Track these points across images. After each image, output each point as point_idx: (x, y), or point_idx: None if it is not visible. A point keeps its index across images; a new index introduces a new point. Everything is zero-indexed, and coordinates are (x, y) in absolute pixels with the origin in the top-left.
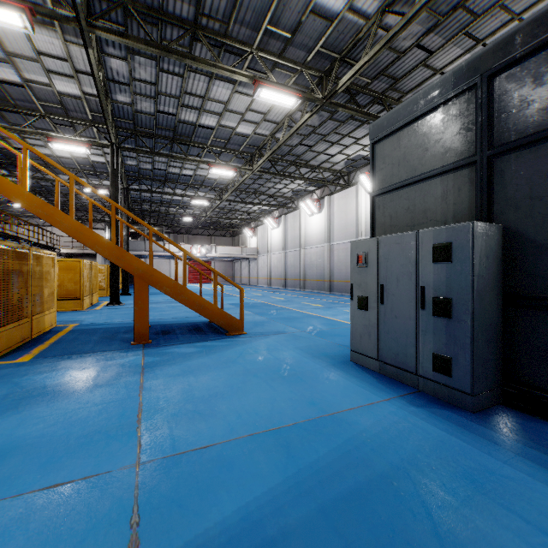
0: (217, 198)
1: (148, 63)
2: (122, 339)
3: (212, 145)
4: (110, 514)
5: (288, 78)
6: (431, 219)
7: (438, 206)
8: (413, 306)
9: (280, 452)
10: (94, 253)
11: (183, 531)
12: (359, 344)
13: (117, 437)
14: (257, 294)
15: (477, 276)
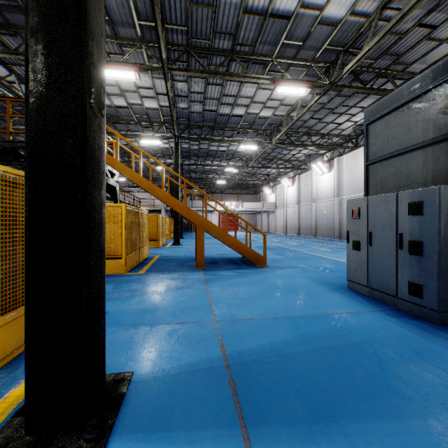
0: (243, 165)
1: (200, 81)
2: (188, 265)
3: (241, 127)
4: (209, 335)
5: (300, 72)
6: (413, 182)
7: (419, 172)
8: (393, 247)
9: (291, 326)
10: (159, 210)
11: (243, 345)
12: (353, 275)
13: (202, 310)
14: (275, 239)
15: (442, 225)
